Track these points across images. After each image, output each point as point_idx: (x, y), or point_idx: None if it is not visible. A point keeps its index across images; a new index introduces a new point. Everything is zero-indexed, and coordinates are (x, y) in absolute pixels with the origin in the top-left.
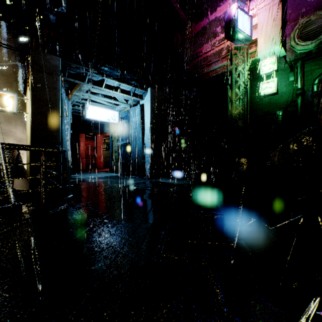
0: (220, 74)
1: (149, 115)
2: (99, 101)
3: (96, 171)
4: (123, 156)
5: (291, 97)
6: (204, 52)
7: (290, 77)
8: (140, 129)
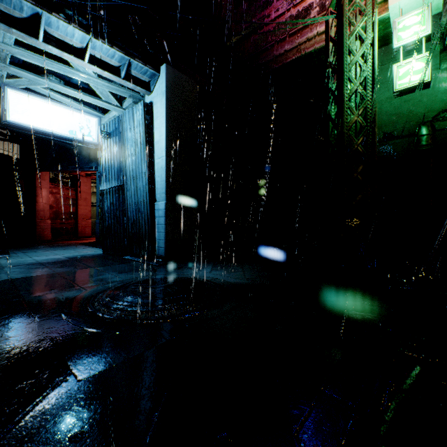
0: (305, 57)
1: (162, 124)
2: (60, 99)
3: (69, 243)
4: (109, 214)
5: (440, 102)
6: (274, 16)
7: (442, 62)
8: (143, 154)
